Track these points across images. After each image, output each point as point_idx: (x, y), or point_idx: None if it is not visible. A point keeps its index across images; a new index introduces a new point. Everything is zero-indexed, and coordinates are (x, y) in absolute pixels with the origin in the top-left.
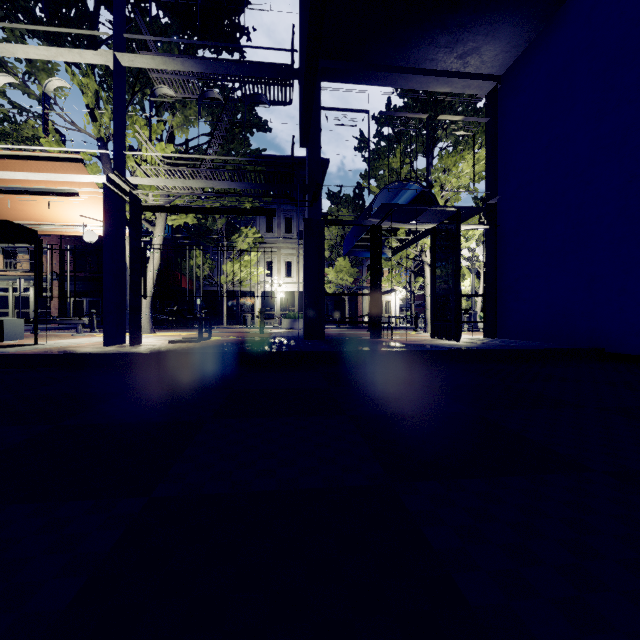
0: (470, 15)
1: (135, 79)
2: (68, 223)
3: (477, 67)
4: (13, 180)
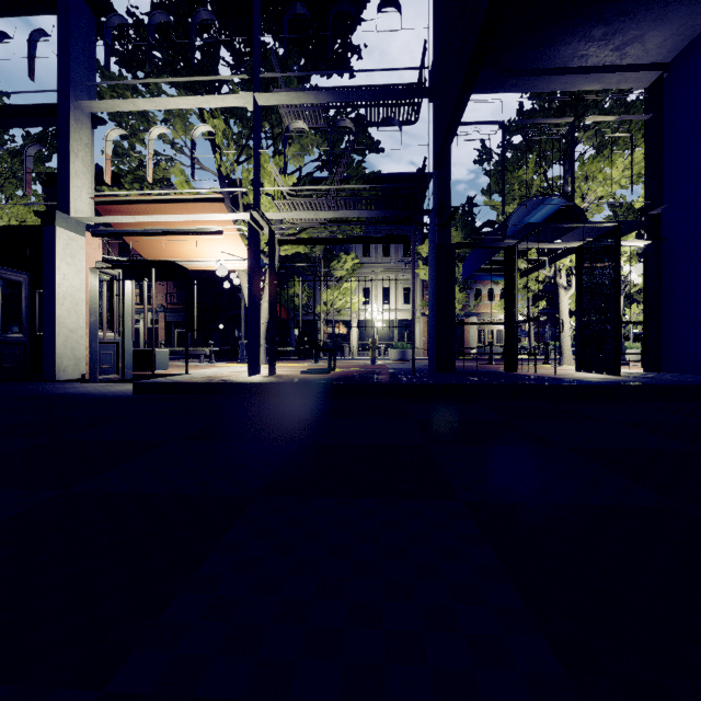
0: (635, 1)
1: None
2: (201, 259)
3: (637, 57)
4: (162, 222)
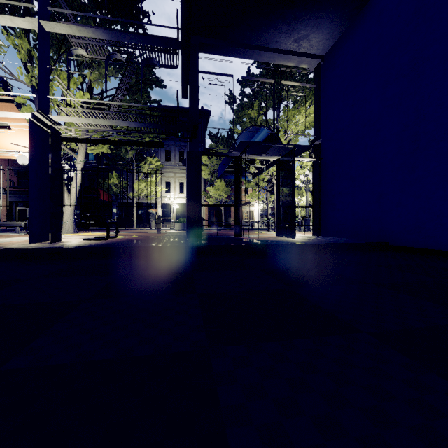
0: (301, 11)
1: (61, 43)
2: (5, 149)
3: (307, 49)
4: None
